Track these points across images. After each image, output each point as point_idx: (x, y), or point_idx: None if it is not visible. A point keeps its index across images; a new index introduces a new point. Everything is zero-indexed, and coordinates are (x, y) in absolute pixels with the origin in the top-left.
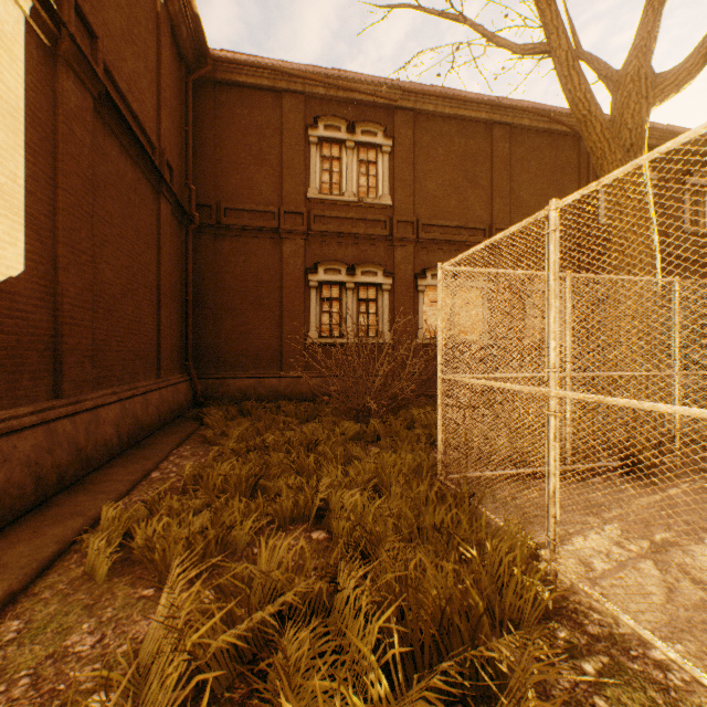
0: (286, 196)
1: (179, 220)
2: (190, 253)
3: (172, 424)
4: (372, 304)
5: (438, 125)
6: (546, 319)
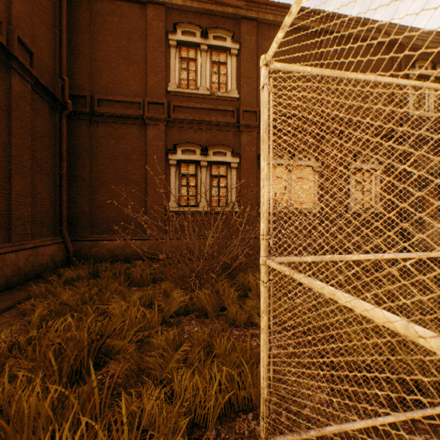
0: (150, 89)
1: (51, 105)
2: (63, 134)
3: (17, 287)
4: (223, 179)
5: (277, 33)
6: None
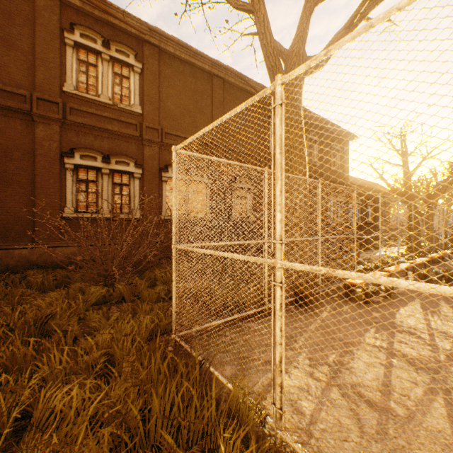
0: (40, 84)
1: None
2: None
3: None
4: (126, 187)
5: (177, 64)
6: (272, 192)
